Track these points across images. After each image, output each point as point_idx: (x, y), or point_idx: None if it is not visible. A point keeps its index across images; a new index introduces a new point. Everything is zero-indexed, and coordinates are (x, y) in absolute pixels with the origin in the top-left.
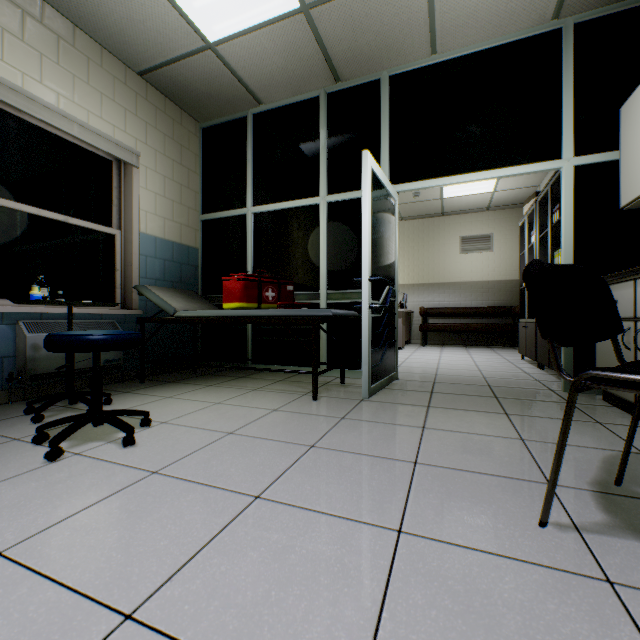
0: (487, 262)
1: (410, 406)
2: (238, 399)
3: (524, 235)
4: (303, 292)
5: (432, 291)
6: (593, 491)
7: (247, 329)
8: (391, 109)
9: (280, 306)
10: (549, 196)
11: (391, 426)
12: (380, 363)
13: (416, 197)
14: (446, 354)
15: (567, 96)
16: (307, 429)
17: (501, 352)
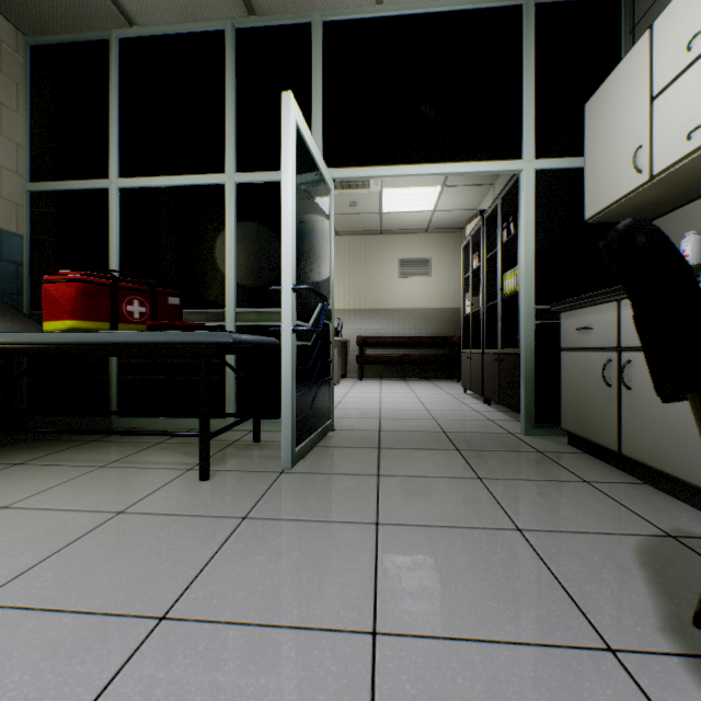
0: (426, 288)
1: (353, 477)
2: (56, 492)
3: (467, 258)
4: (200, 310)
5: (370, 318)
6: (682, 656)
7: (110, 364)
8: (325, 67)
9: (150, 327)
10: (500, 210)
11: (326, 527)
12: (310, 412)
13: (353, 207)
14: (387, 389)
15: (528, 86)
16: (168, 560)
17: (442, 385)
